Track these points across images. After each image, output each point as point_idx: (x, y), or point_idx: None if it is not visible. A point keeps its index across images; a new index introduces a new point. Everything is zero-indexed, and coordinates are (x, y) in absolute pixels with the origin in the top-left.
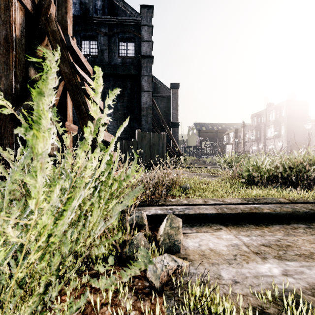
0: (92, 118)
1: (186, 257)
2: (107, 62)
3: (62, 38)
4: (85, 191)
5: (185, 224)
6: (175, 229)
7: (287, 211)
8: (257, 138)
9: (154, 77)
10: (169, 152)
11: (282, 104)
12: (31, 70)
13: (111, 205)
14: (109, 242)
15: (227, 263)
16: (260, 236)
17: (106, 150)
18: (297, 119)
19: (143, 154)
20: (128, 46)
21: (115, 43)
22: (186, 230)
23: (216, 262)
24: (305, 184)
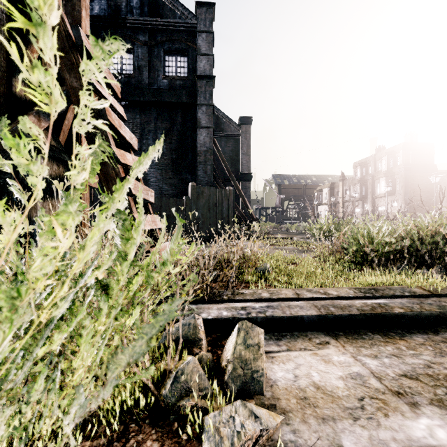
0: (116, 161)
1: (275, 404)
2: (147, 84)
3: (68, 32)
4: (40, 312)
5: (267, 334)
6: (254, 348)
7: (432, 311)
8: (361, 195)
9: (215, 107)
10: (237, 216)
11: (398, 148)
12: (17, 83)
13: (131, 321)
14: (132, 381)
15: (349, 416)
16: (396, 357)
17: (102, 207)
18: (418, 169)
19: (200, 218)
20: (178, 62)
21: (159, 57)
22: (270, 345)
23: (330, 415)
24: (444, 264)
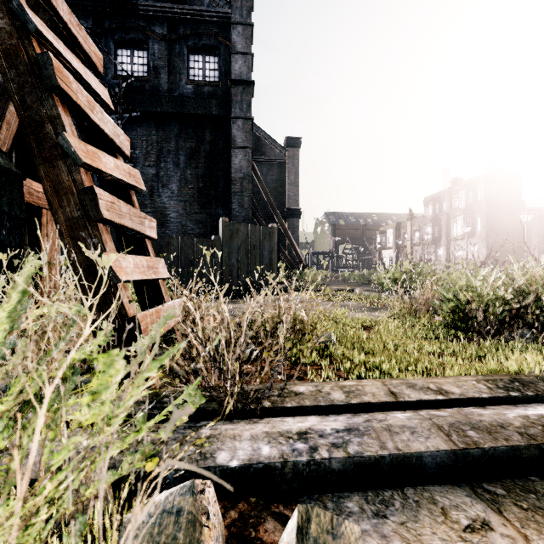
0: (75, 161)
1: None
2: (165, 91)
3: None
4: None
5: (352, 495)
6: None
7: None
8: (434, 238)
9: (255, 125)
10: (283, 262)
11: (478, 180)
12: None
13: None
14: None
15: None
16: None
17: None
18: (503, 206)
19: (235, 265)
20: (206, 62)
21: (181, 56)
22: (366, 537)
23: None
24: None
